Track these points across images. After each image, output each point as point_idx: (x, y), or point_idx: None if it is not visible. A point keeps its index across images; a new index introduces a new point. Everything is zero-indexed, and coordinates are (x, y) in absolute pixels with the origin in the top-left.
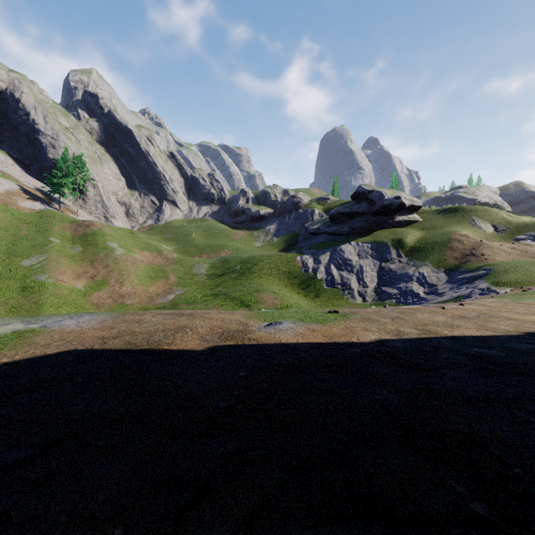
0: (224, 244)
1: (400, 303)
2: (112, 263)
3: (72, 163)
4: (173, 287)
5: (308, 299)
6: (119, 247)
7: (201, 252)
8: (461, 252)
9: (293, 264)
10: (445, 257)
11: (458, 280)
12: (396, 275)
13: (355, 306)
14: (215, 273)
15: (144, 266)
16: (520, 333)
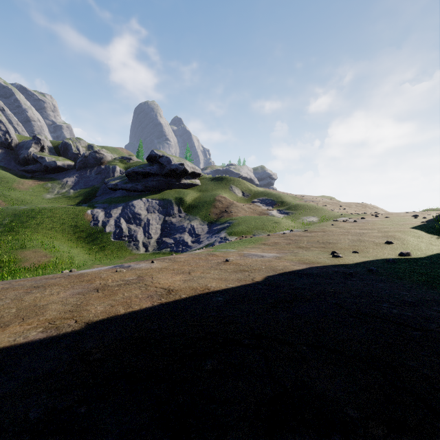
0: None
1: (173, 251)
2: None
3: None
4: None
5: (91, 253)
6: None
7: None
8: (220, 209)
9: (82, 217)
10: (210, 213)
11: (213, 231)
12: (175, 227)
13: (136, 256)
14: None
15: None
16: (82, 325)
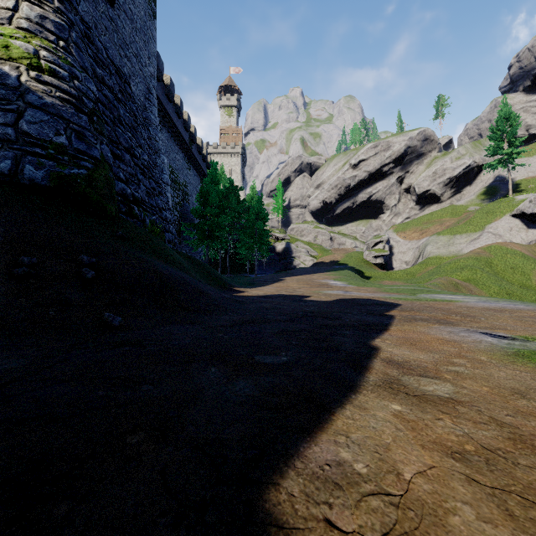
0: None
1: None
2: None
3: None
4: None
5: None
6: None
7: None
8: None
9: None
10: None
11: None
12: None
13: None
14: None
15: None
16: (283, 510)
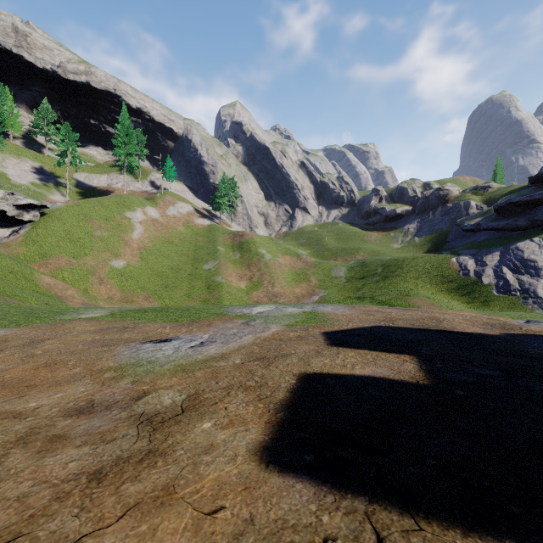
0: (358, 247)
1: None
2: (263, 267)
3: (228, 184)
4: (315, 289)
5: (471, 307)
6: (267, 253)
7: (335, 255)
8: None
9: (447, 267)
10: None
11: None
12: None
13: None
14: (354, 276)
15: (287, 269)
16: None
